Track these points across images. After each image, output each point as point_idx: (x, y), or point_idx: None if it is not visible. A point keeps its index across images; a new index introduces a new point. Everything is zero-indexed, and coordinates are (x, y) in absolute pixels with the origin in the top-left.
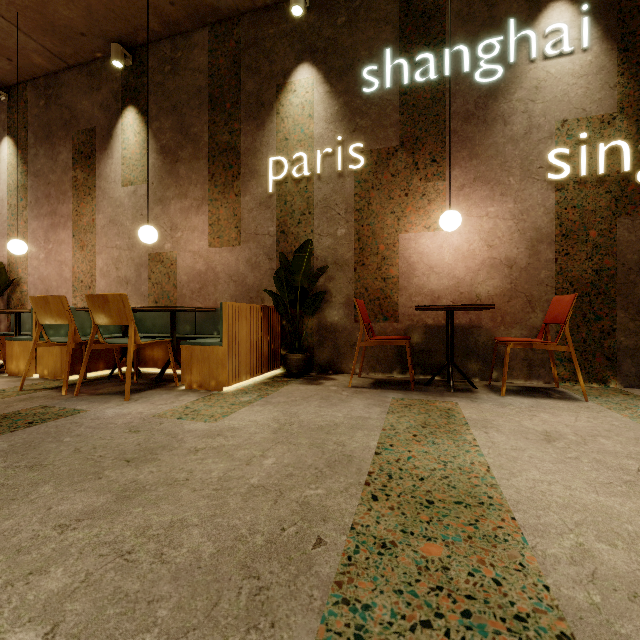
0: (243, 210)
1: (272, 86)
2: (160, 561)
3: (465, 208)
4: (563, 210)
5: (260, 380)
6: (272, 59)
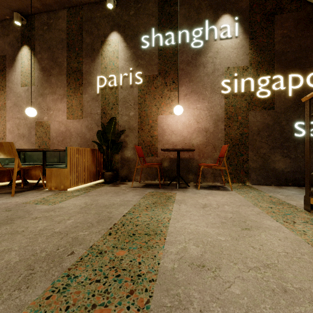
0: (84, 101)
1: (99, 41)
2: None
3: (187, 104)
4: (228, 107)
5: (89, 185)
6: (99, 28)
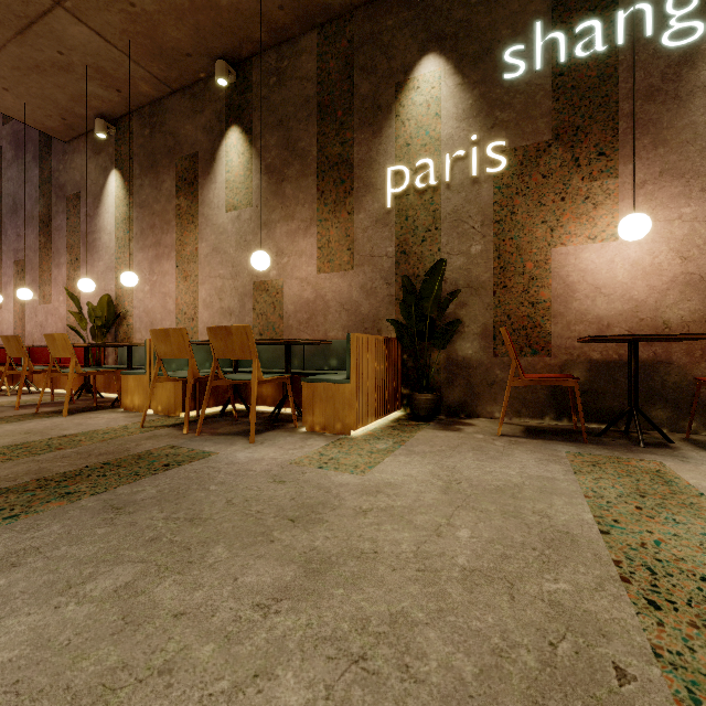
0: (357, 230)
1: (390, 85)
2: (411, 678)
3: (647, 211)
4: None
5: (384, 423)
6: (390, 54)
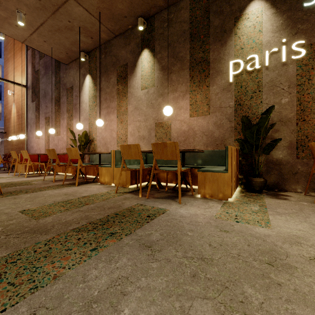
0: (211, 94)
1: (231, 19)
2: None
3: None
4: None
5: (237, 193)
6: (231, 3)
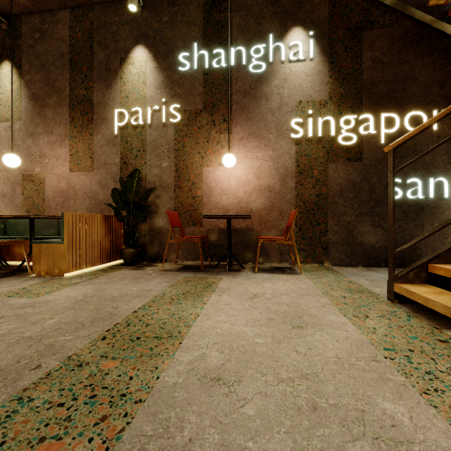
0: (96, 145)
1: (117, 58)
2: None
3: (244, 152)
4: (299, 157)
5: (101, 268)
6: (117, 39)
